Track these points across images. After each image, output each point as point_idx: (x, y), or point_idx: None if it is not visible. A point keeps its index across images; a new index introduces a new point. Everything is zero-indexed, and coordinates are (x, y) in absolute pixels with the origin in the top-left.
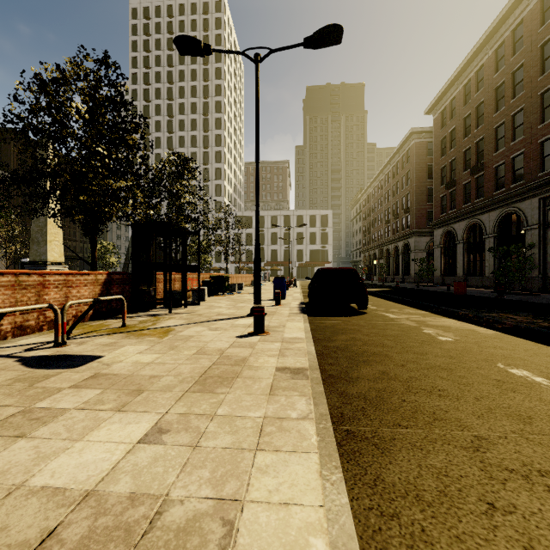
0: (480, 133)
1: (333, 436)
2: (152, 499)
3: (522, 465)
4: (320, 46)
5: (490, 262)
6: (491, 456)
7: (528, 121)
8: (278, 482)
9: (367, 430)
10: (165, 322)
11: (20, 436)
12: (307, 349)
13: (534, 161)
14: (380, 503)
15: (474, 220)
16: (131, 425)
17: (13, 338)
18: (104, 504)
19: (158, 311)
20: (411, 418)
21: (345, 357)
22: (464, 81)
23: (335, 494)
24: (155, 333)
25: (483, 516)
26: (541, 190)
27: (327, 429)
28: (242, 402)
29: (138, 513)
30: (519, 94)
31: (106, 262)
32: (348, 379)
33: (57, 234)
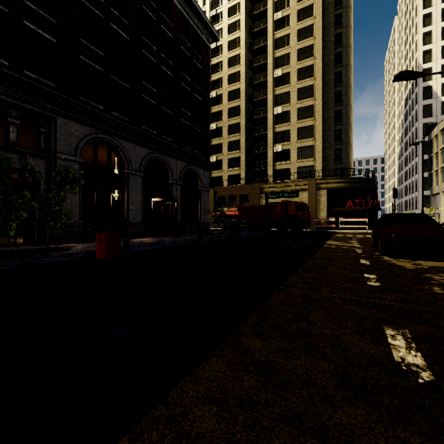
0: None
1: None
2: None
3: None
4: (410, 77)
5: None
6: None
7: None
8: None
9: None
10: None
11: None
12: None
13: None
14: None
15: None
16: None
17: None
18: None
19: None
20: None
21: None
22: None
23: None
24: None
25: None
26: None
27: None
28: None
29: None
30: None
31: None
32: None
33: None
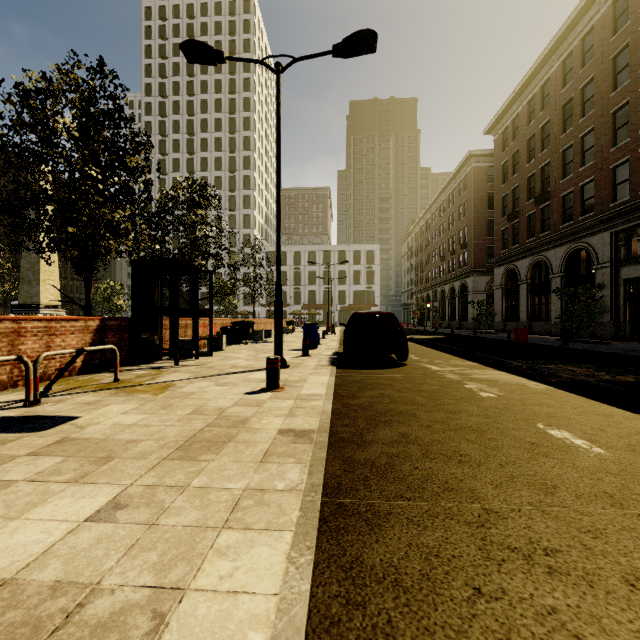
0: (546, 157)
1: (318, 511)
2: (78, 589)
3: (528, 542)
4: (352, 55)
5: (556, 305)
6: (495, 533)
7: (598, 144)
8: (234, 566)
9: (362, 504)
10: (167, 376)
11: None
12: (322, 407)
13: (605, 190)
14: (349, 589)
15: (539, 257)
16: (83, 500)
17: None
18: (19, 596)
19: (163, 363)
20: (417, 489)
21: (365, 416)
22: (528, 96)
23: (297, 580)
24: (151, 390)
25: (463, 604)
26: (613, 223)
27: (314, 502)
28: (225, 471)
29: (56, 606)
30: (589, 112)
31: (113, 305)
32: (360, 443)
33: (52, 272)
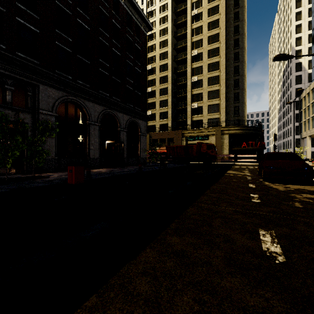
0: None
1: None
2: None
3: None
4: (284, 58)
5: None
6: None
7: None
8: None
9: None
10: None
11: None
12: None
13: None
14: None
15: None
16: None
17: None
18: None
19: None
20: None
21: None
22: None
23: None
24: None
25: None
26: None
27: None
28: None
29: None
30: None
31: None
32: None
33: None
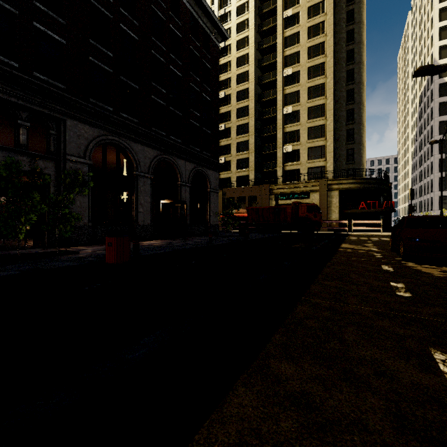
0: None
1: None
2: None
3: None
4: (432, 72)
5: None
6: None
7: None
8: None
9: None
10: None
11: None
12: None
13: None
14: None
15: None
16: None
17: None
18: None
19: None
20: None
21: None
22: None
23: None
24: None
25: None
26: None
27: None
28: None
29: None
30: None
31: None
32: None
33: None
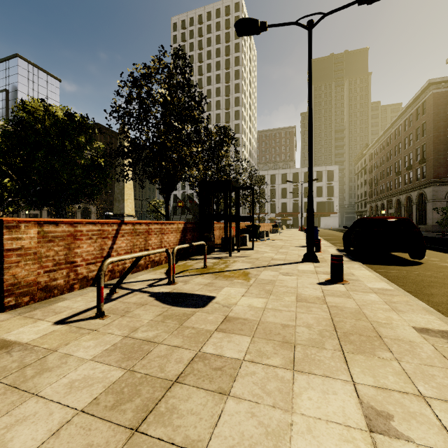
0: None
1: None
2: None
3: None
4: None
5: None
6: None
7: None
8: None
9: None
10: (234, 265)
11: (221, 392)
12: (418, 304)
13: None
14: None
15: None
16: (331, 396)
17: (131, 273)
18: None
19: (218, 254)
20: None
21: None
22: None
23: None
24: (237, 276)
25: None
26: None
27: None
28: (436, 378)
29: None
30: None
31: (158, 214)
32: None
33: (130, 194)
